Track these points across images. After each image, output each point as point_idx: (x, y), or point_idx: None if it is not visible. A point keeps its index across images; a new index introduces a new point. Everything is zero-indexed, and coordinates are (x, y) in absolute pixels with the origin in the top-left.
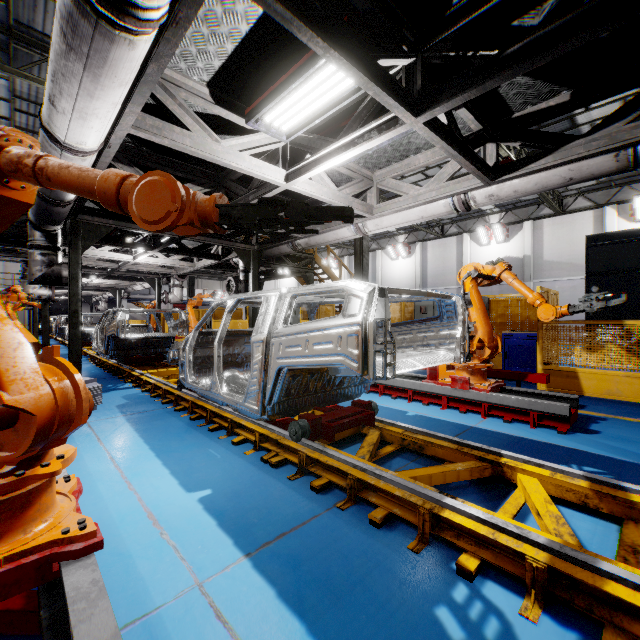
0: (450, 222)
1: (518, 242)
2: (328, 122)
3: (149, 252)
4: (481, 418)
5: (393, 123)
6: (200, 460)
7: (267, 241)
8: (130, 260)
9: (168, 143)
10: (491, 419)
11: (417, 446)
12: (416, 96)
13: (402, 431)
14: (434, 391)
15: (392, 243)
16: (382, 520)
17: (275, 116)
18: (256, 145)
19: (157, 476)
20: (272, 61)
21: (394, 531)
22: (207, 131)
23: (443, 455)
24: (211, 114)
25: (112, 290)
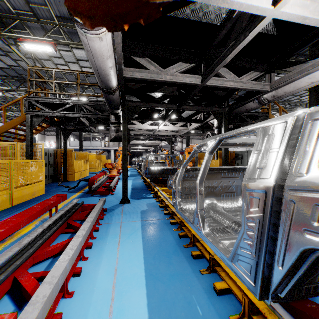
0: None
1: None
2: None
3: (163, 122)
4: None
5: None
6: (180, 310)
7: (235, 102)
8: (156, 128)
9: None
10: None
11: None
12: None
13: None
14: None
15: None
16: None
17: None
18: None
19: None
20: None
21: None
22: None
23: None
24: None
25: (153, 146)
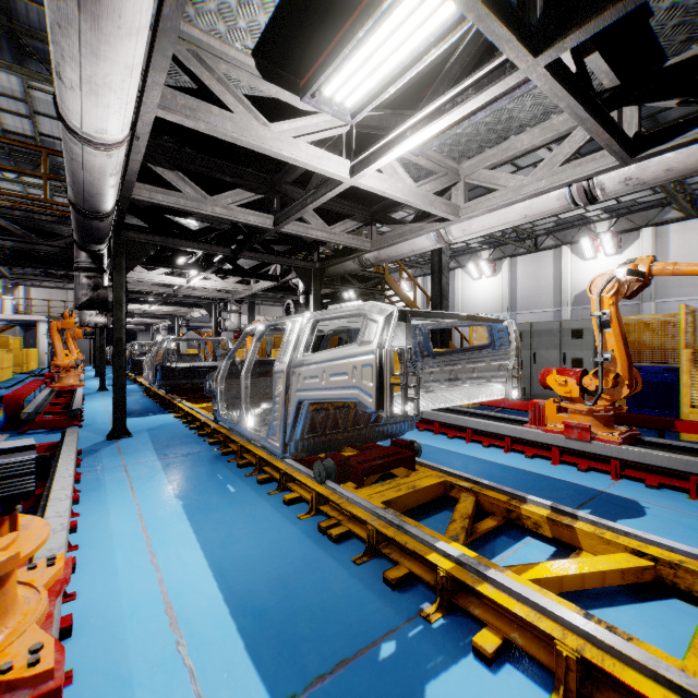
0: (545, 233)
1: (634, 254)
2: (404, 96)
3: (202, 274)
4: (611, 480)
5: (498, 74)
6: (243, 525)
7: (330, 257)
8: (183, 284)
9: (204, 128)
10: (626, 482)
11: (530, 522)
12: (535, 28)
13: (507, 499)
14: (541, 440)
15: (474, 260)
16: (494, 652)
17: (337, 87)
18: (314, 130)
19: (188, 546)
20: (332, 9)
21: (514, 672)
22: (253, 112)
23: (571, 539)
24: (260, 96)
25: (171, 317)
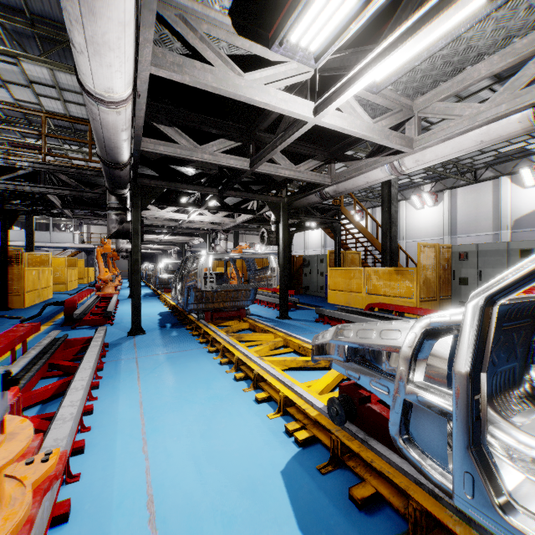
0: (484, 166)
1: None
2: (364, 37)
3: (197, 210)
4: None
5: None
6: (220, 419)
7: (296, 193)
8: (185, 218)
9: (189, 80)
10: None
11: None
12: None
13: None
14: None
15: (417, 193)
16: None
17: (302, 32)
18: (282, 77)
19: (173, 436)
20: None
21: None
22: (229, 65)
23: None
24: (236, 55)
25: (179, 244)
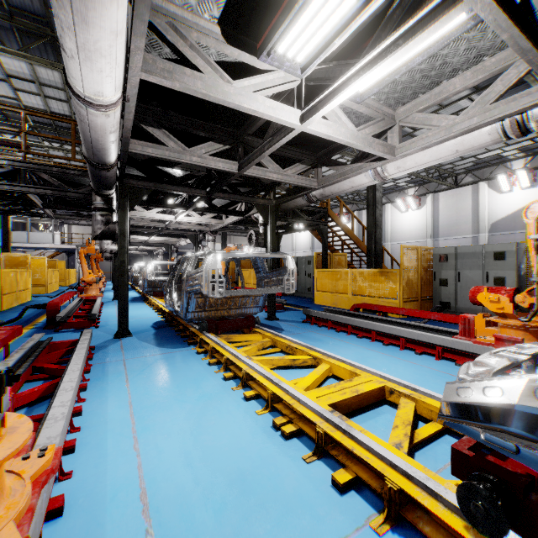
0: (464, 172)
1: None
2: (347, 50)
3: (185, 211)
4: None
5: (441, 11)
6: (210, 417)
7: (283, 195)
8: (172, 219)
9: (179, 86)
10: None
11: None
12: None
13: None
14: (471, 350)
15: (401, 196)
16: None
17: (289, 44)
18: (269, 85)
19: (164, 434)
20: None
21: None
22: (218, 72)
23: None
24: (225, 61)
25: (165, 245)
